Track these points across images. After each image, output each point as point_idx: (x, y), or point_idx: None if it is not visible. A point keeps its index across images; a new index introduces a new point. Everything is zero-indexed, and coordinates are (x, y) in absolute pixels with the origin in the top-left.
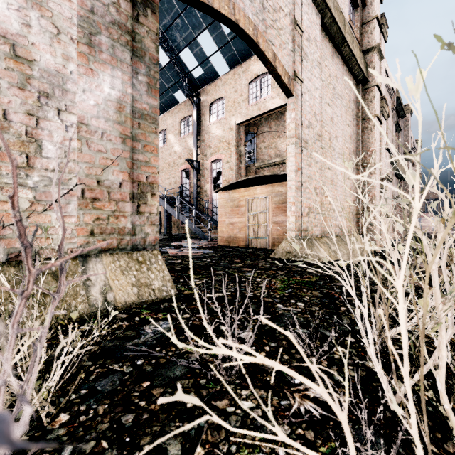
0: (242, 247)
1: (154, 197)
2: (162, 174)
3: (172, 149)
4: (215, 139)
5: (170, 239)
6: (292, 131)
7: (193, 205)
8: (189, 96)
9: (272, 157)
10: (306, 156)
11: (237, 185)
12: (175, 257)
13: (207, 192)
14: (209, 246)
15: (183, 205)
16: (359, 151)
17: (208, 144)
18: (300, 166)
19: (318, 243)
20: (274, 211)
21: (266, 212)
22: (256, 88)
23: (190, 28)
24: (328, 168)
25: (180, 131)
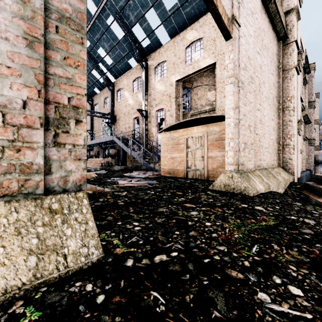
0: (181, 178)
1: (80, 125)
2: (120, 121)
3: (127, 102)
4: (159, 93)
5: (124, 170)
6: (230, 71)
7: (142, 144)
8: (139, 61)
9: (204, 106)
10: (243, 95)
11: (176, 127)
12: (123, 188)
13: (153, 134)
14: (154, 176)
15: (134, 144)
16: (280, 97)
17: (154, 97)
18: (237, 105)
19: (253, 176)
20: (209, 147)
21: (202, 149)
22: (191, 52)
23: (140, 7)
24: (258, 109)
25: (132, 89)
